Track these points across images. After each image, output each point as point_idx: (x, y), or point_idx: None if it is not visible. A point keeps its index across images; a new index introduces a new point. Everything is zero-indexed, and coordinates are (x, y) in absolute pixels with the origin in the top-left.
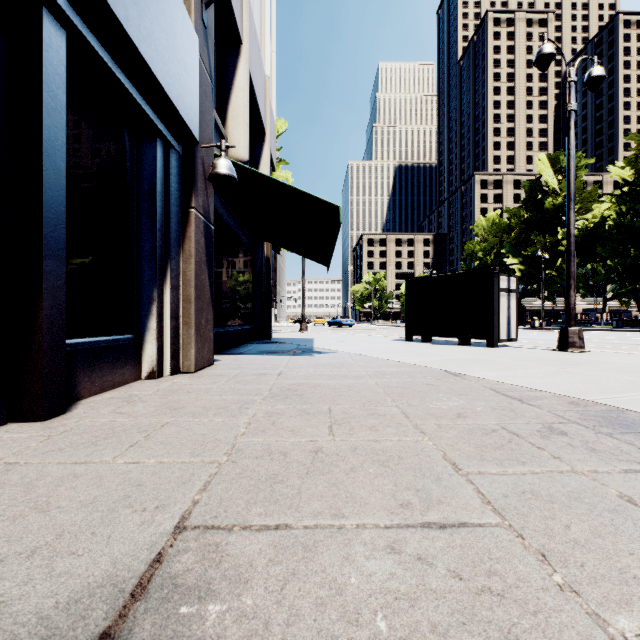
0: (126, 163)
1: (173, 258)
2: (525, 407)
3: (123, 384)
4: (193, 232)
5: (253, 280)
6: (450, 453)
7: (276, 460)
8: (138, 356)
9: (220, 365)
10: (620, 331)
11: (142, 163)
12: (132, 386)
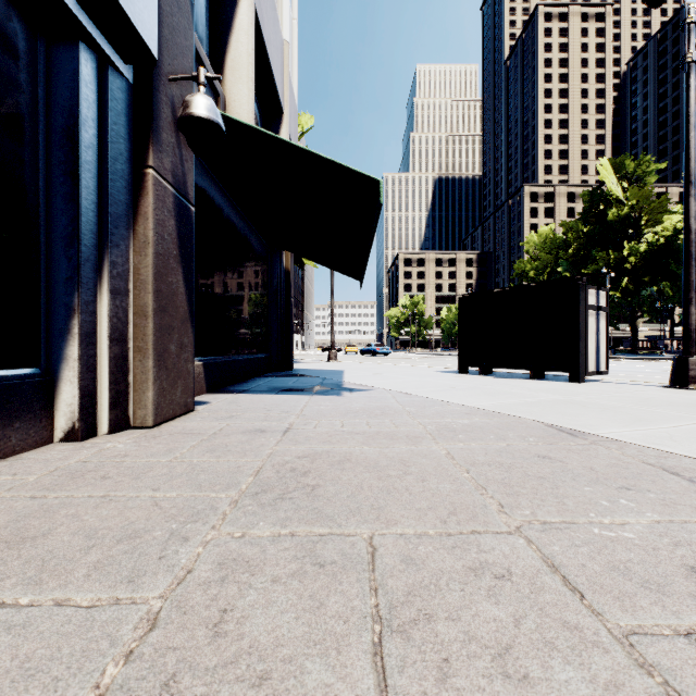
0: (19, 75)
1: (115, 245)
2: None
3: (4, 456)
4: (150, 206)
5: (269, 298)
6: None
7: None
8: (46, 404)
9: (203, 412)
10: None
11: (55, 83)
12: (18, 460)
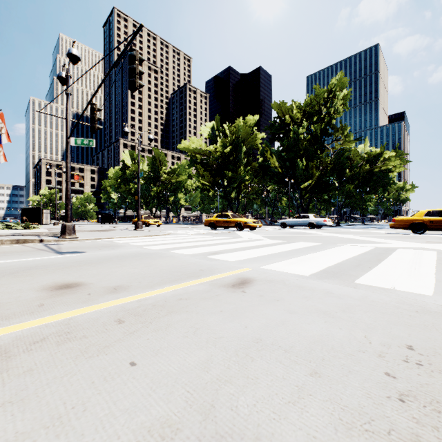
0: None
1: None
2: None
3: None
4: None
5: None
6: None
7: None
8: None
9: None
10: None
11: None
12: None
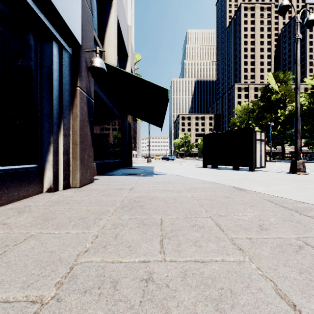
0: (31, 55)
1: (65, 117)
2: (305, 218)
3: (28, 197)
4: (78, 101)
5: (122, 135)
6: (280, 284)
7: (104, 297)
8: (40, 178)
9: (97, 182)
10: (311, 162)
11: (44, 56)
12: (33, 198)
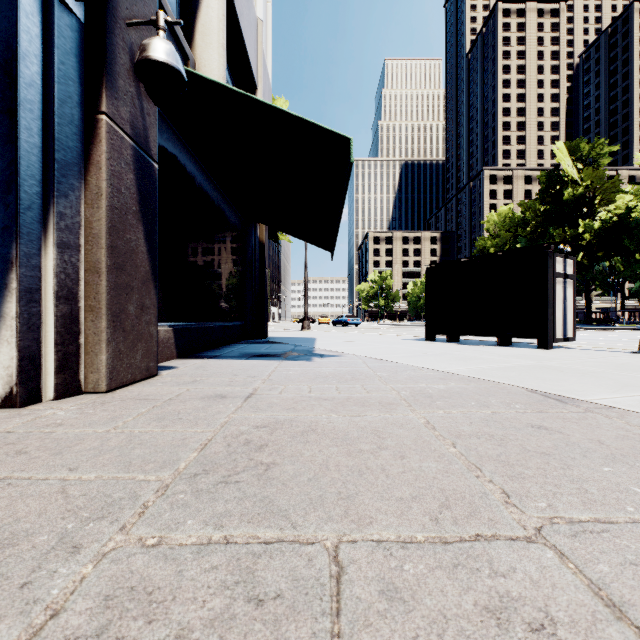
0: None
1: (63, 195)
2: None
3: None
4: (103, 154)
5: (244, 268)
6: None
7: None
8: None
9: (167, 377)
10: None
11: None
12: None
